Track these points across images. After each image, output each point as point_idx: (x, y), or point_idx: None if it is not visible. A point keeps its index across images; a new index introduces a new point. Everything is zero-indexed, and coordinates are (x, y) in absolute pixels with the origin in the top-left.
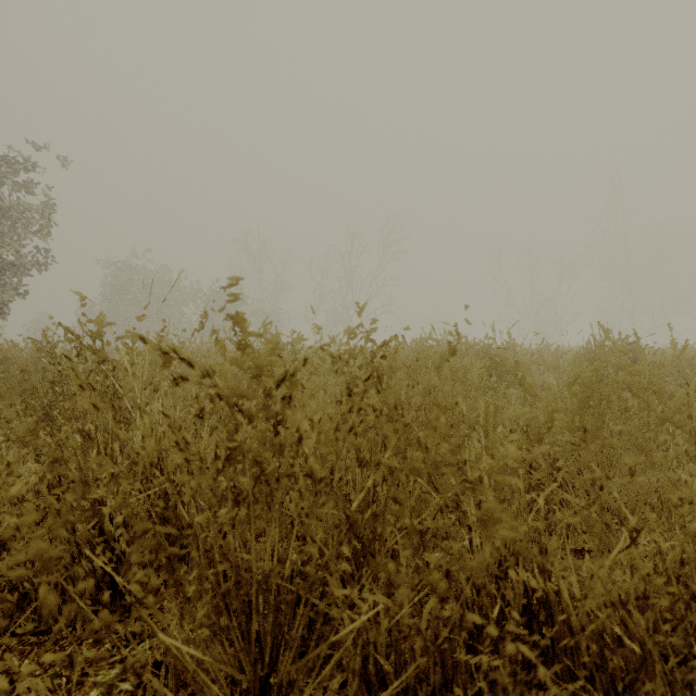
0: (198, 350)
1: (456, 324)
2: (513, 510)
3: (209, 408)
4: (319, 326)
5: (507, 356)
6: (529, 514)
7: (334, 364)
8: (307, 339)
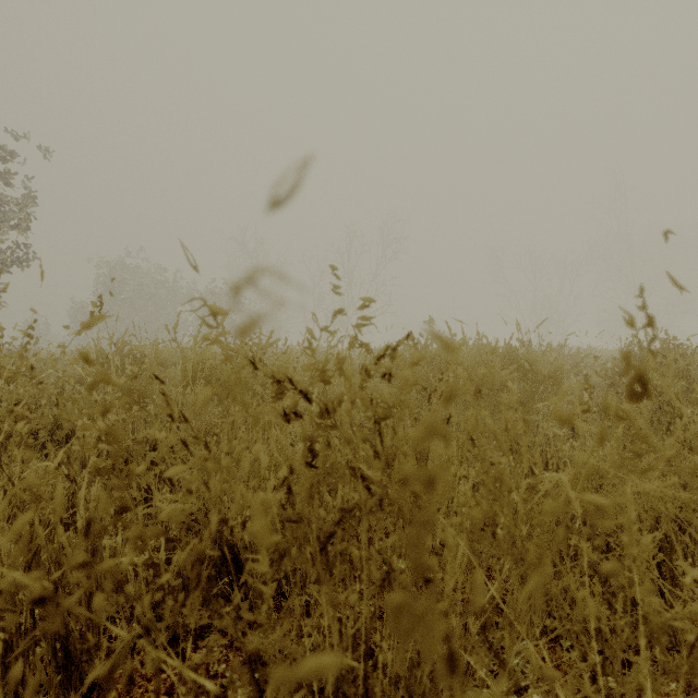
0: (165, 353)
1: (641, 290)
2: (653, 691)
3: (141, 436)
4: (216, 307)
5: (538, 361)
6: (603, 604)
7: (278, 397)
8: (219, 342)
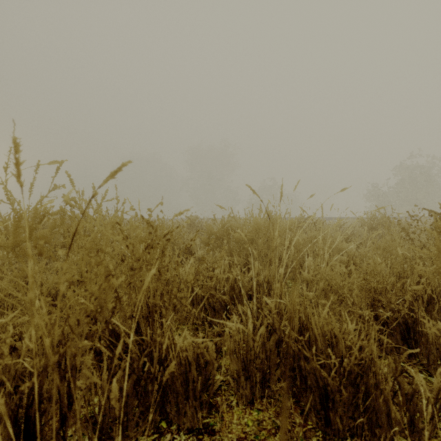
0: None
1: None
2: None
3: None
4: None
5: None
6: None
7: None
8: None
